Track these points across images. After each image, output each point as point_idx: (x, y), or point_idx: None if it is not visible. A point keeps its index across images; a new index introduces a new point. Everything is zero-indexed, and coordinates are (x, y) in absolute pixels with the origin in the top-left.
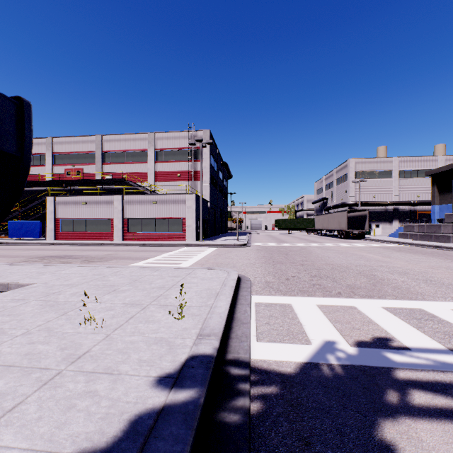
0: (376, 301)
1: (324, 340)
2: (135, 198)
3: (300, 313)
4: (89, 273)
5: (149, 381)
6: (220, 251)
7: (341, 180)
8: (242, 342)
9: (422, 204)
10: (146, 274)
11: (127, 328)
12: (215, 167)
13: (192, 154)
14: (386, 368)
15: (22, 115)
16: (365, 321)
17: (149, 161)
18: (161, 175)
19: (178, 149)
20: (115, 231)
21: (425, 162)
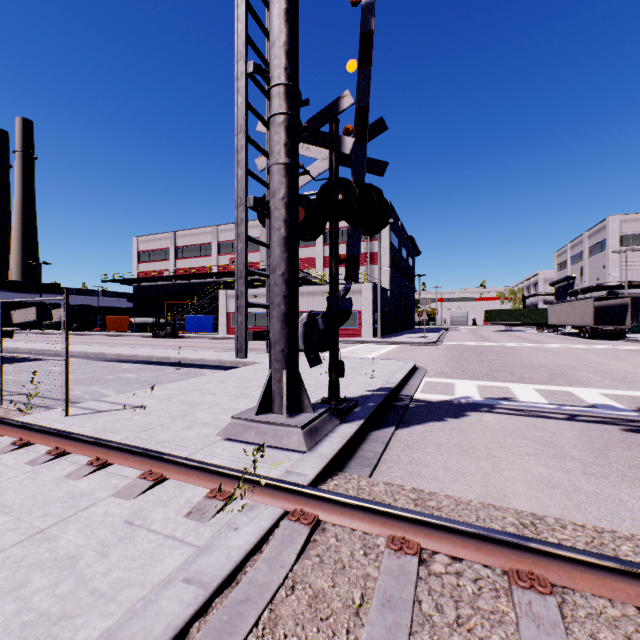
0: (533, 385)
1: (465, 395)
2: (305, 289)
3: (458, 387)
4: None
5: (363, 390)
6: (401, 349)
7: (596, 248)
8: (409, 391)
9: None
10: None
11: (343, 379)
12: (396, 244)
13: None
14: (493, 404)
15: (351, 301)
16: (506, 392)
17: (317, 244)
18: None
19: None
20: None
21: None
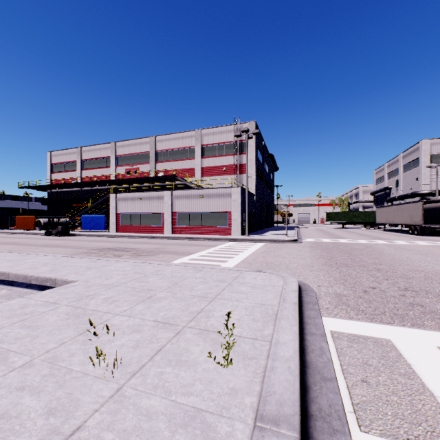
0: None
1: None
2: (183, 193)
3: (417, 365)
4: (131, 271)
5: None
6: (268, 247)
7: (410, 165)
8: (335, 435)
9: None
10: (188, 275)
11: (149, 373)
12: (261, 159)
13: (238, 147)
14: None
15: None
16: None
17: (196, 157)
18: (208, 170)
19: (223, 144)
20: (165, 225)
21: None
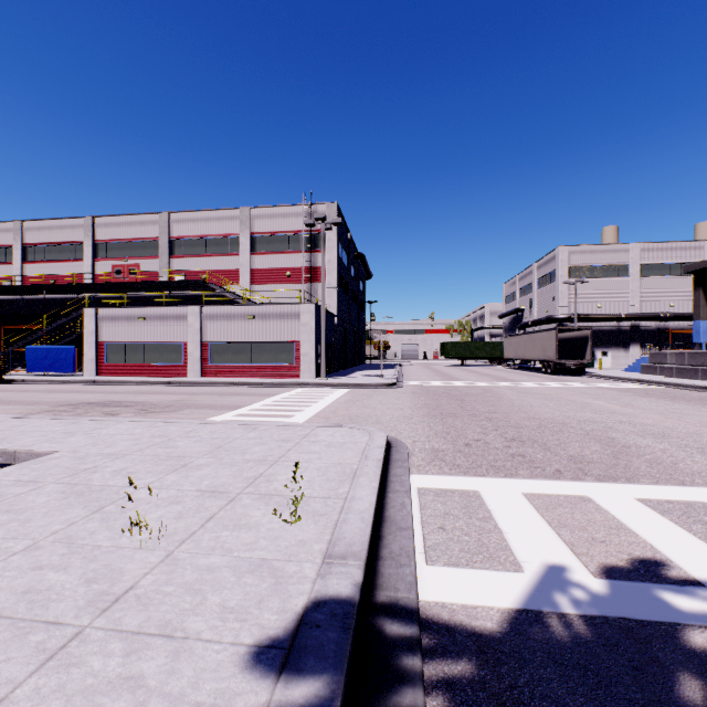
0: (623, 487)
1: (545, 563)
2: (220, 311)
3: (496, 510)
4: (145, 434)
5: (239, 656)
6: (354, 395)
7: (546, 280)
8: (401, 568)
9: (678, 318)
10: (237, 435)
11: (203, 539)
12: (345, 261)
13: (310, 241)
14: (668, 624)
15: None
16: (612, 526)
17: (243, 252)
18: (261, 275)
19: (287, 233)
20: (190, 363)
21: (683, 251)
